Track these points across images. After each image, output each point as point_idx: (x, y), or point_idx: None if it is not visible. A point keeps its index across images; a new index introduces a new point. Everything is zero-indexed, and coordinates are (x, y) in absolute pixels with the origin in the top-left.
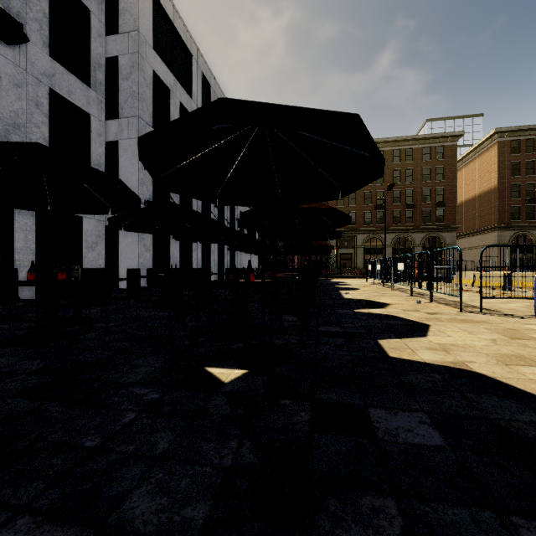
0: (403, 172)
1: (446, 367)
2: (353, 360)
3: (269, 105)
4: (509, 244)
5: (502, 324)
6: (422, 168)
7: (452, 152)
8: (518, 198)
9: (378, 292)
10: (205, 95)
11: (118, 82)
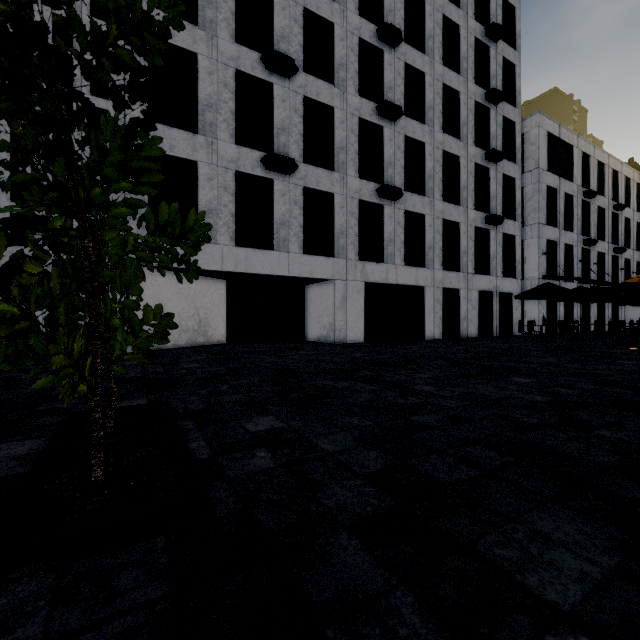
0: None
1: None
2: None
3: None
4: None
5: None
6: None
7: None
8: None
9: None
10: (583, 166)
11: (521, 202)
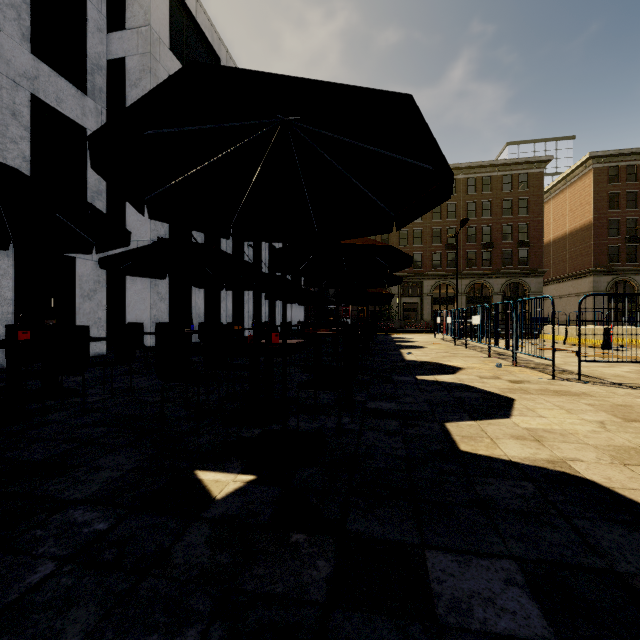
0: (479, 204)
1: (541, 469)
2: (408, 457)
3: (269, 75)
4: (606, 291)
5: (609, 398)
6: (502, 200)
7: (538, 181)
8: (617, 237)
9: (448, 352)
10: None
11: (125, 90)
